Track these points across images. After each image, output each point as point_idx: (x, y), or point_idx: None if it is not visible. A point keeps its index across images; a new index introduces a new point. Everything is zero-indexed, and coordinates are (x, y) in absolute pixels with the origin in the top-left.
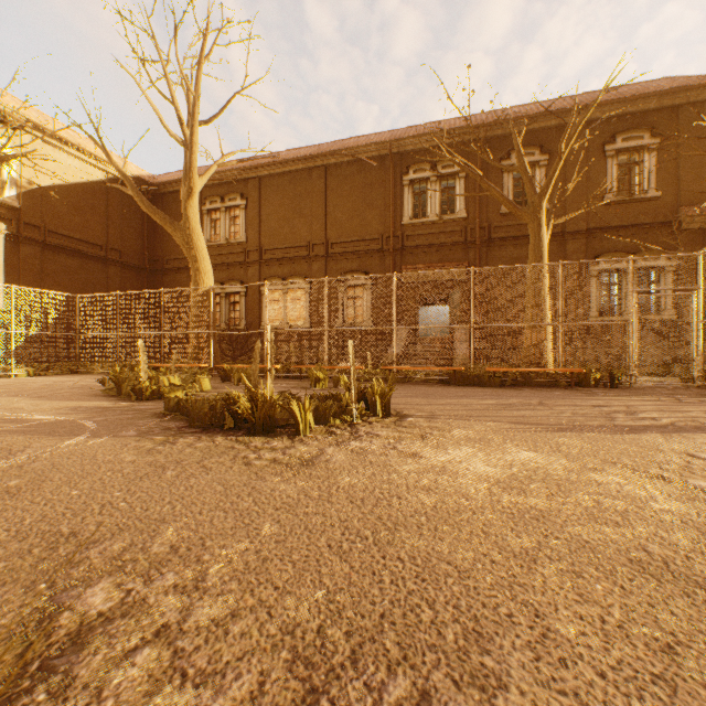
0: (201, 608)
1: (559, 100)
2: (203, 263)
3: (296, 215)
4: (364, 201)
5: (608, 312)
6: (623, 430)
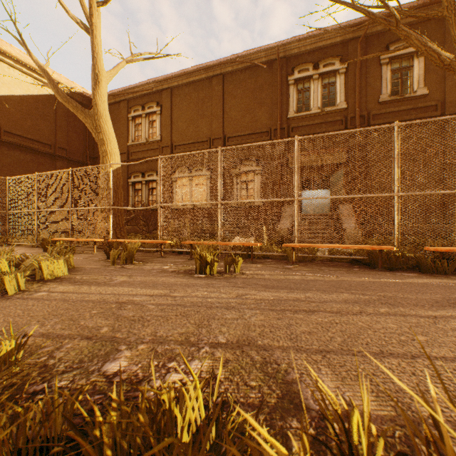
0: None
1: None
2: (110, 145)
3: (199, 116)
4: (255, 100)
5: None
6: None
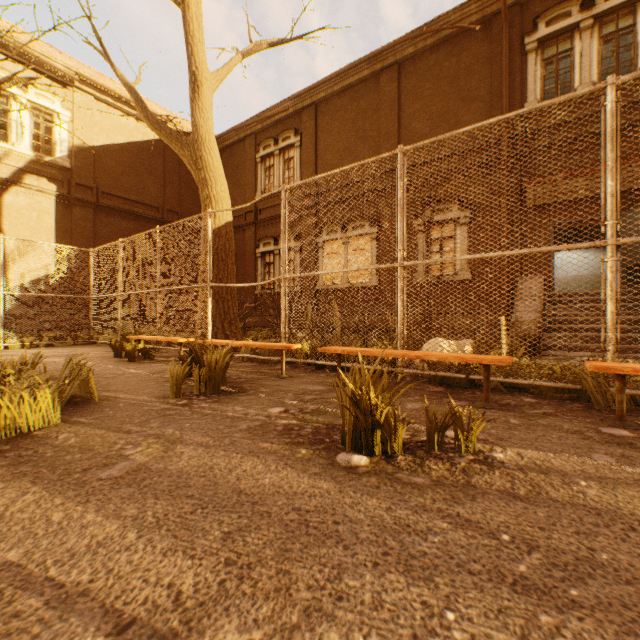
0: None
1: None
2: (215, 187)
3: (359, 140)
4: (457, 96)
5: None
6: None
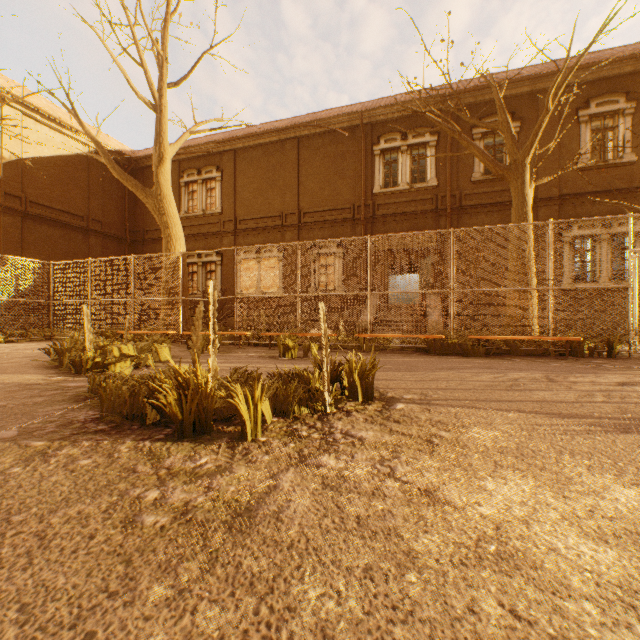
0: None
1: (531, 68)
2: (174, 229)
3: (269, 186)
4: (336, 171)
5: (581, 279)
6: None
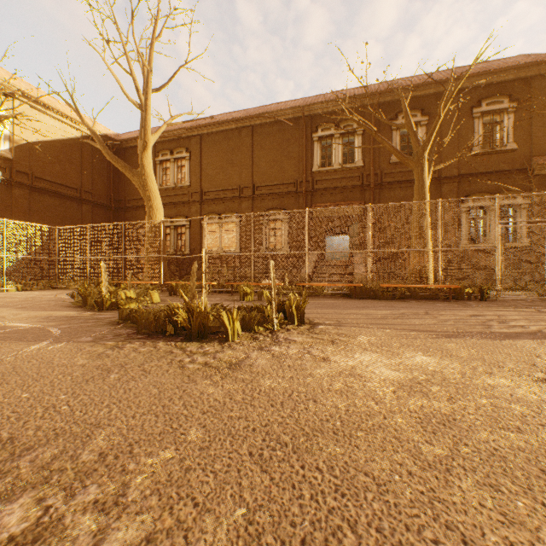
0: (116, 531)
1: (436, 73)
2: (155, 201)
3: (229, 165)
4: (282, 153)
5: (475, 240)
6: (500, 337)
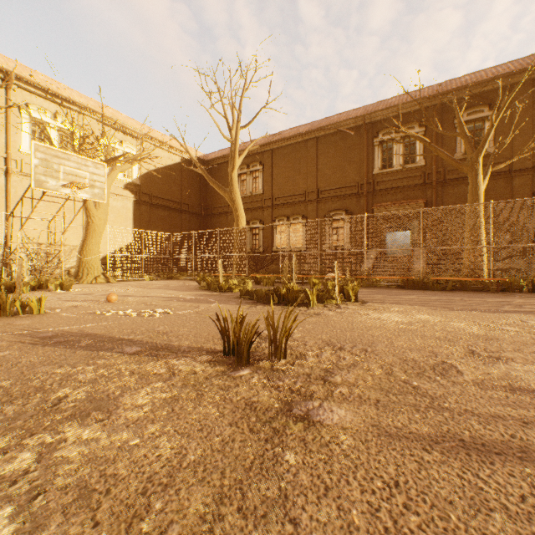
0: (295, 335)
1: (507, 65)
2: (241, 211)
3: (296, 173)
4: (344, 159)
5: None
6: (498, 312)
